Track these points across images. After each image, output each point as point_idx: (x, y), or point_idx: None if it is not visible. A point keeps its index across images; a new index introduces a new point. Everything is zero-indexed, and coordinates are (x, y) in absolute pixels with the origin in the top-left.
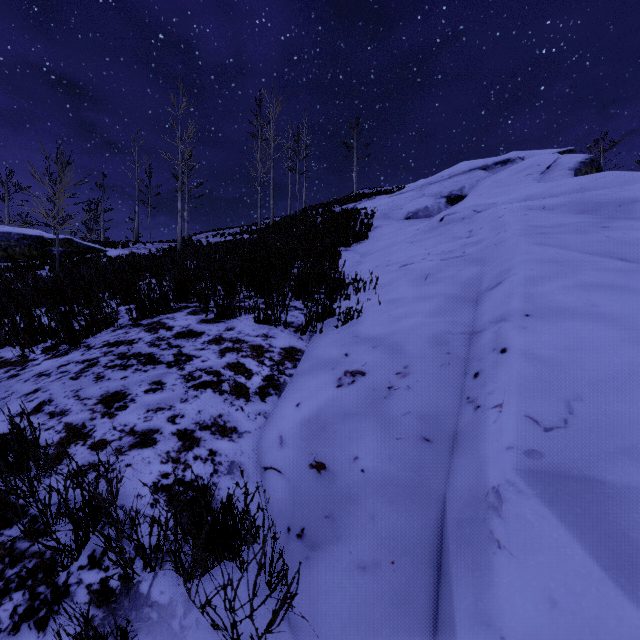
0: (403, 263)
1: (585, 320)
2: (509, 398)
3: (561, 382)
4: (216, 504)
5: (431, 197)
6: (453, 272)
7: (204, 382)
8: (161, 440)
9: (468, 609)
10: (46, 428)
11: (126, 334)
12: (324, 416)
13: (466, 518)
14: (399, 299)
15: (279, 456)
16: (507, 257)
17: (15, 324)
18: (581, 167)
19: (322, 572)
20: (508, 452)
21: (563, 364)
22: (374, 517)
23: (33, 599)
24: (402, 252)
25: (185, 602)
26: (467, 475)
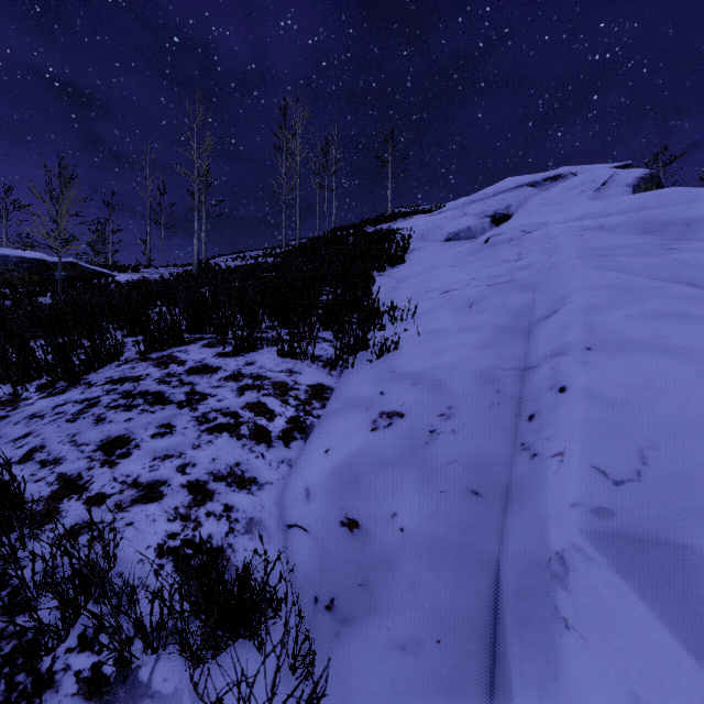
0: (444, 289)
1: (655, 354)
2: (571, 445)
3: (631, 426)
4: (230, 574)
5: (474, 216)
6: (501, 299)
7: (220, 425)
8: (168, 493)
9: (531, 703)
10: (36, 479)
11: (132, 369)
12: (357, 465)
13: (525, 589)
14: (441, 330)
15: (305, 512)
16: (562, 282)
17: (5, 358)
18: (640, 183)
19: (355, 652)
20: (573, 510)
21: (632, 405)
22: (416, 586)
23: (10, 690)
24: (443, 277)
25: (193, 691)
26: (524, 536)
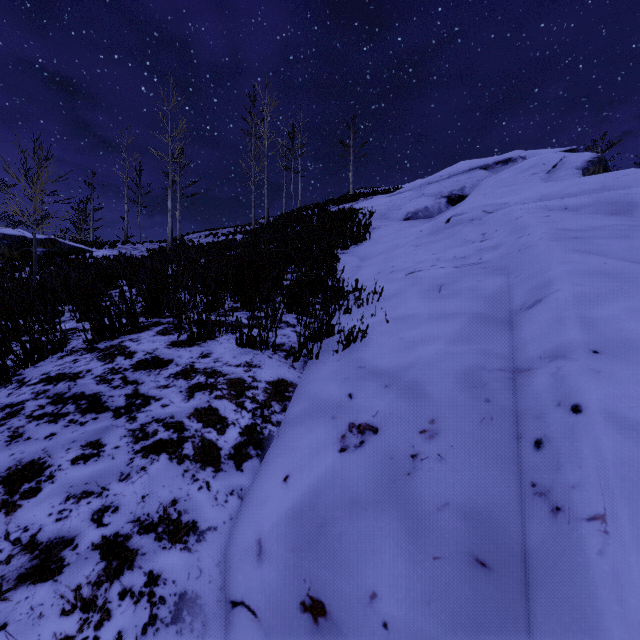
0: (410, 270)
1: None
2: (614, 505)
3: None
4: None
5: (431, 197)
6: (472, 283)
7: (159, 442)
8: (71, 562)
9: None
10: None
11: (74, 363)
12: (322, 504)
13: None
14: (411, 316)
15: (255, 580)
16: (540, 267)
17: None
18: (589, 166)
19: None
20: None
21: None
22: None
23: None
24: (407, 257)
25: None
26: None
